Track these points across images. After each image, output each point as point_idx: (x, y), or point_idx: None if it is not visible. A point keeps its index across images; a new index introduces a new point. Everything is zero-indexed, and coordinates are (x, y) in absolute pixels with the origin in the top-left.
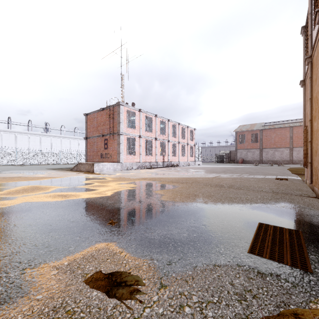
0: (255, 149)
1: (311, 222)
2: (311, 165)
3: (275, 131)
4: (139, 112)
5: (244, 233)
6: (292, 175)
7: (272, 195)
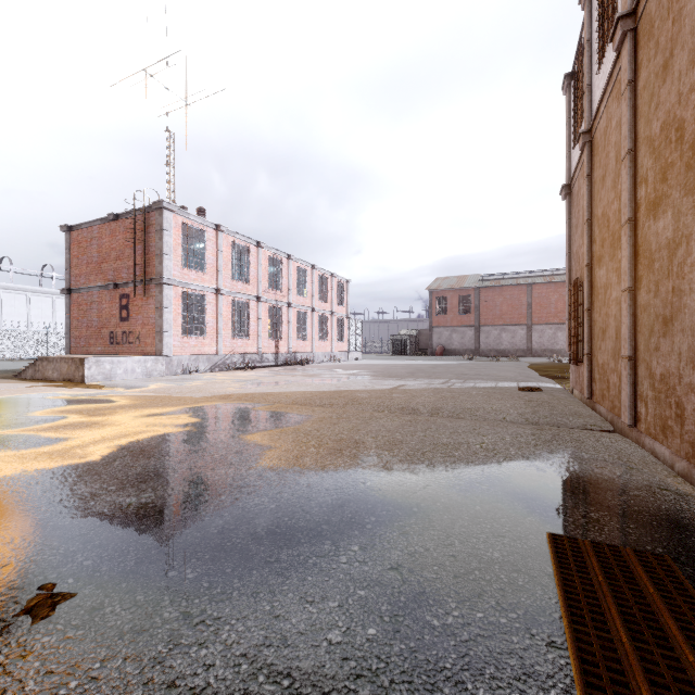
0: (466, 327)
1: (661, 512)
2: (590, 359)
3: (502, 292)
4: (215, 233)
5: (528, 588)
6: (544, 380)
7: (533, 432)
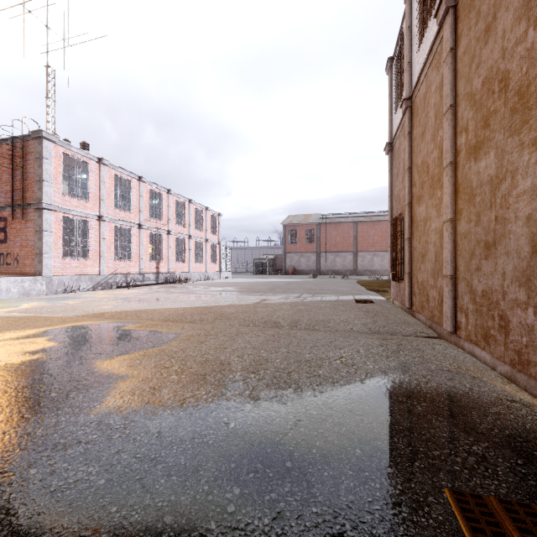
0: (311, 253)
1: (531, 435)
2: (410, 277)
3: (336, 227)
4: (98, 165)
5: None
6: (371, 293)
7: (381, 343)
